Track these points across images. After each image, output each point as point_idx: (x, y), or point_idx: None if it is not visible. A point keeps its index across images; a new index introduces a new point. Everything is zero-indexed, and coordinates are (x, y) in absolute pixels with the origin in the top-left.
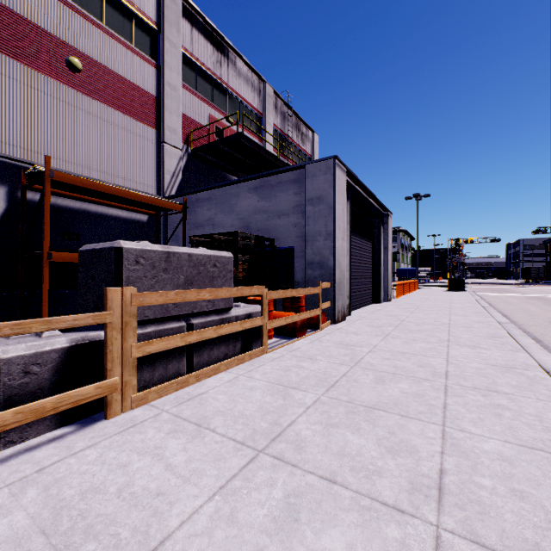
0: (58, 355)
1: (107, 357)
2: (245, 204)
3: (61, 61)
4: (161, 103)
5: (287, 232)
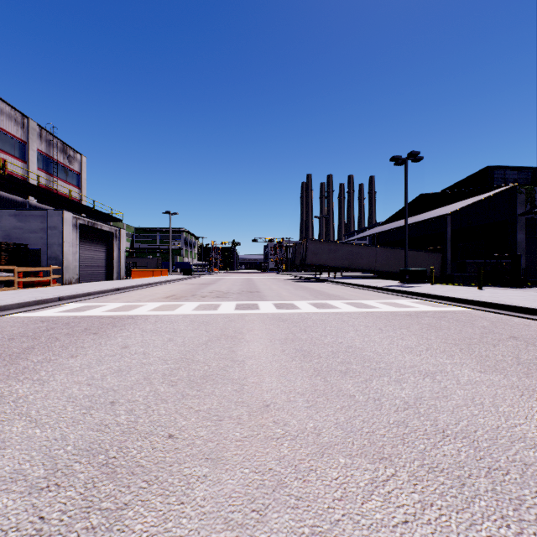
0: None
1: None
2: (8, 223)
3: None
4: None
5: (37, 241)
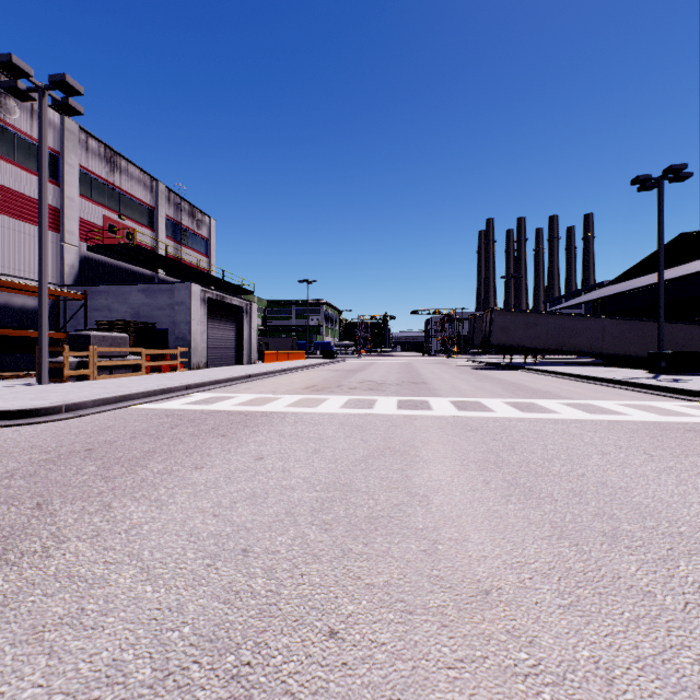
0: (77, 363)
1: (90, 364)
2: (136, 299)
3: None
4: (61, 212)
5: (164, 319)
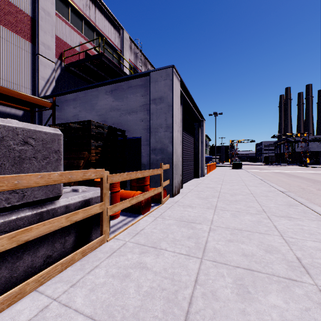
0: None
1: None
2: (103, 103)
3: None
4: (36, 23)
5: (135, 125)
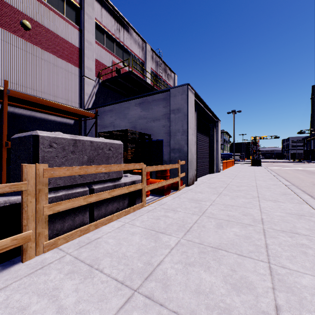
0: None
1: (22, 216)
2: (133, 113)
3: (17, 22)
4: (82, 52)
5: (158, 130)
